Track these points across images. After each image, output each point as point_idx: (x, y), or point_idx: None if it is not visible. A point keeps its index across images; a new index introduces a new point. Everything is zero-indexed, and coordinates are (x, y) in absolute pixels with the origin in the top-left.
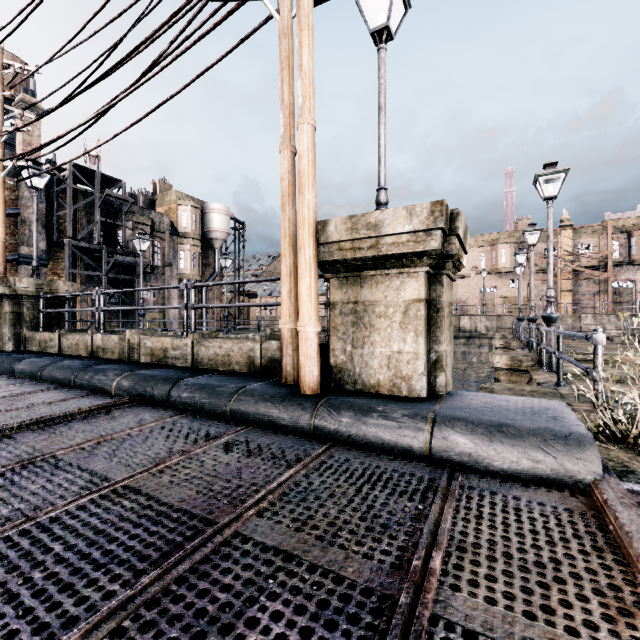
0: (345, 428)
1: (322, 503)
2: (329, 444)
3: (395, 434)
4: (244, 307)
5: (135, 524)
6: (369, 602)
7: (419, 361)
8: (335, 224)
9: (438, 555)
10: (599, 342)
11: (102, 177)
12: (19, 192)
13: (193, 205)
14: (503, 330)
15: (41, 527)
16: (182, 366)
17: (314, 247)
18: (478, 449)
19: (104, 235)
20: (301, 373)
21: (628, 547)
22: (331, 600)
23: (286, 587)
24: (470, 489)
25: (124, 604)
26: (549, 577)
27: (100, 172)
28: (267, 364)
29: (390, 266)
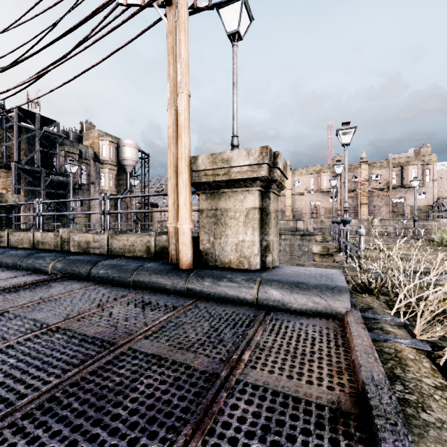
0: (206, 289)
1: (186, 331)
2: (196, 299)
3: (236, 291)
4: (148, 214)
5: (64, 347)
6: (204, 376)
7: (255, 246)
8: (202, 159)
9: (248, 352)
10: (362, 234)
11: (41, 118)
12: None
13: (111, 140)
14: (324, 230)
15: (0, 351)
16: (100, 253)
17: (188, 173)
18: (284, 297)
19: (43, 160)
20: (180, 255)
21: (351, 343)
22: (182, 377)
23: (157, 372)
24: (276, 320)
25: (56, 386)
26: (306, 359)
27: (39, 114)
28: (159, 251)
29: (237, 186)
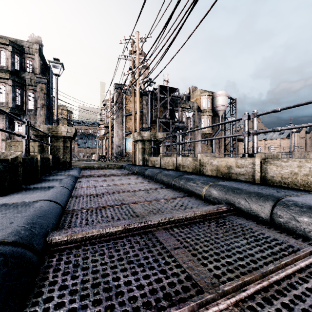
0: None
1: None
2: None
3: None
4: (235, 147)
5: None
6: None
7: None
8: None
9: None
10: None
11: (170, 89)
12: (142, 103)
13: (208, 94)
14: None
15: None
16: (248, 181)
17: None
18: None
19: (170, 116)
20: None
21: None
22: None
23: None
24: None
25: None
26: None
27: (169, 86)
28: None
29: None
